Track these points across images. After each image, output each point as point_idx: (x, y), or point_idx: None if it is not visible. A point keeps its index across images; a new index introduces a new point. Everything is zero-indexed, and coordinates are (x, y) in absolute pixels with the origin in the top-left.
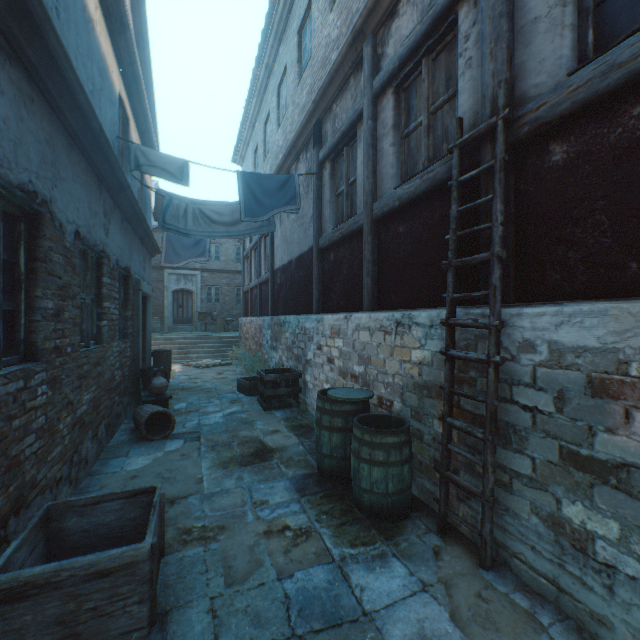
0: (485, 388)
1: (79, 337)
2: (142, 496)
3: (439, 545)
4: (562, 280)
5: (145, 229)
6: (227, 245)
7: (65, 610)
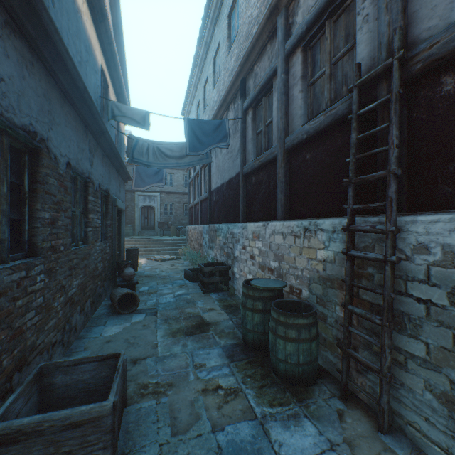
0: (381, 282)
1: (70, 239)
2: (110, 360)
3: (342, 409)
4: (454, 192)
5: (120, 162)
6: (178, 174)
7: (46, 453)
